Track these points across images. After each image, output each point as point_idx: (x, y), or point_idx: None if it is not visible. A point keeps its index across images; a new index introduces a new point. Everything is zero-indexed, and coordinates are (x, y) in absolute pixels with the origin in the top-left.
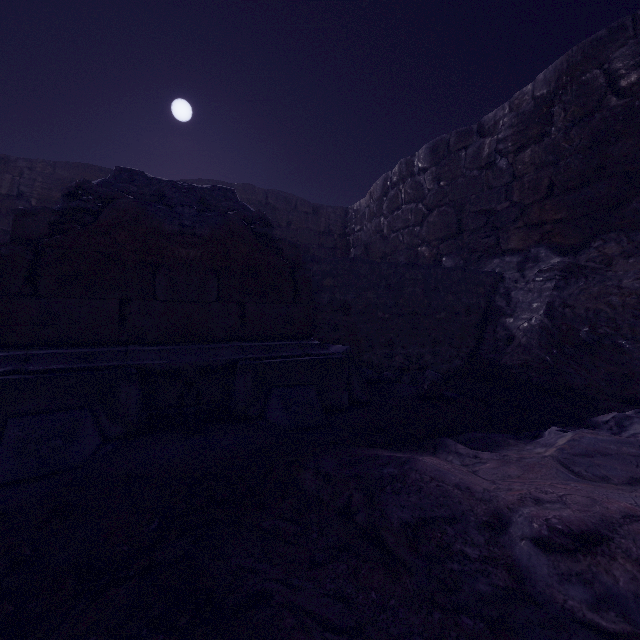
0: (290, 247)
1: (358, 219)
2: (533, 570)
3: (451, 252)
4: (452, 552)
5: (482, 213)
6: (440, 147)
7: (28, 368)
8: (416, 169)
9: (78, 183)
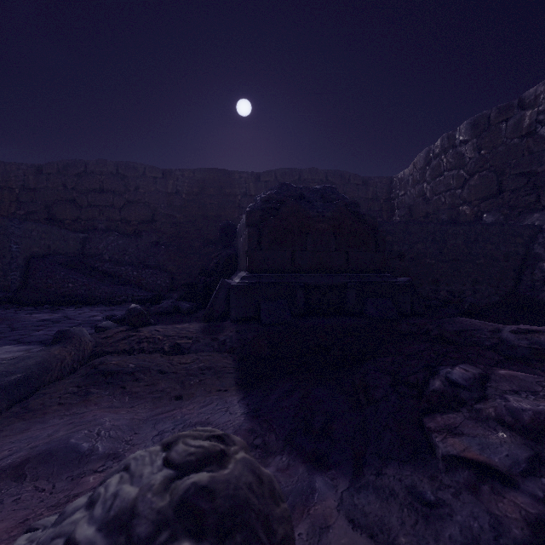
0: (371, 218)
1: (402, 186)
2: (508, 338)
3: (491, 209)
4: (475, 336)
5: (522, 175)
6: (481, 122)
7: (262, 281)
8: (457, 141)
9: (268, 195)
